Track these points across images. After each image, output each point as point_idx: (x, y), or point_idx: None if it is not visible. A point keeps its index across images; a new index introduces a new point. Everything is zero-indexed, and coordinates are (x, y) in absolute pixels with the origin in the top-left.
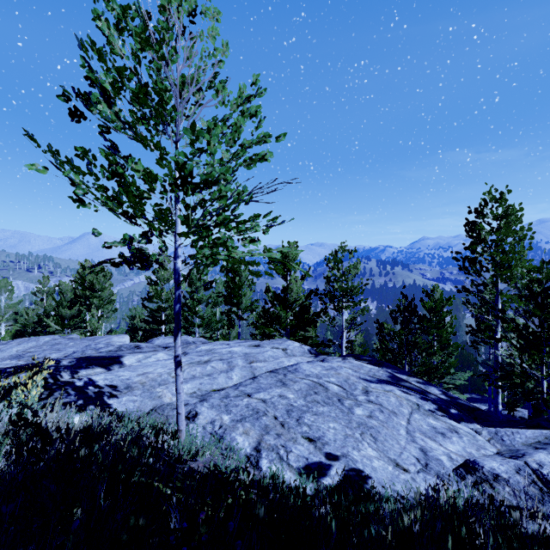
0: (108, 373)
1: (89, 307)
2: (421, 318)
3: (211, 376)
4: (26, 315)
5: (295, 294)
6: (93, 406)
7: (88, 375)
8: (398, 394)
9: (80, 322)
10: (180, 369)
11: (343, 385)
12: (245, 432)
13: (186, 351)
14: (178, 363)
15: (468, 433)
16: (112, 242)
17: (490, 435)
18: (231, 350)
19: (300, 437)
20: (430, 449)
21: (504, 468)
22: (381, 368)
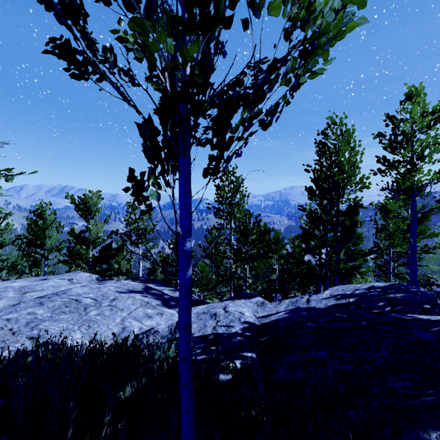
0: None
1: None
2: (206, 249)
3: None
4: None
5: (95, 234)
6: None
7: None
8: (137, 298)
9: None
10: None
11: (97, 298)
12: None
13: None
14: None
15: (171, 314)
16: None
17: None
18: (9, 285)
19: (24, 338)
20: (131, 326)
21: (164, 326)
22: (148, 284)
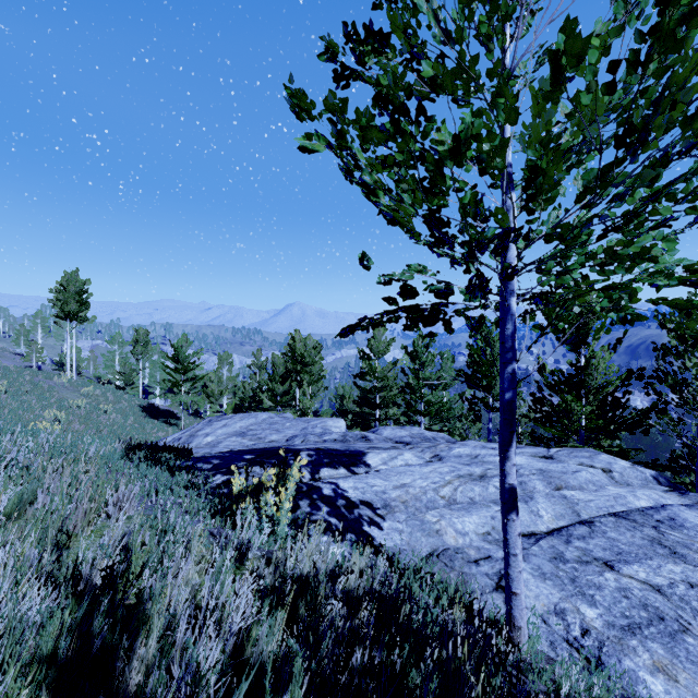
0: (356, 478)
1: (300, 383)
2: None
3: None
4: (243, 389)
5: (600, 375)
6: (349, 530)
7: (332, 478)
8: None
9: (291, 400)
10: (515, 507)
11: None
12: (660, 669)
13: (437, 452)
14: (510, 497)
15: None
16: (391, 277)
17: None
18: None
19: None
20: None
21: None
22: None
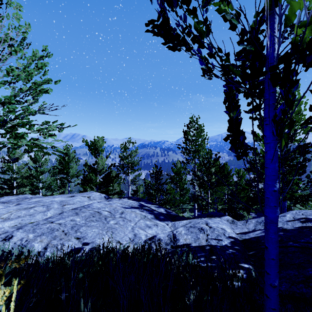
0: None
1: None
2: (172, 177)
3: (32, 215)
4: None
5: (101, 166)
6: None
7: None
8: (137, 212)
9: None
10: None
11: (111, 211)
12: (41, 241)
13: (20, 202)
14: None
15: (163, 225)
16: None
17: (171, 225)
18: (53, 199)
19: (73, 238)
20: (139, 233)
21: (164, 235)
22: (139, 202)
